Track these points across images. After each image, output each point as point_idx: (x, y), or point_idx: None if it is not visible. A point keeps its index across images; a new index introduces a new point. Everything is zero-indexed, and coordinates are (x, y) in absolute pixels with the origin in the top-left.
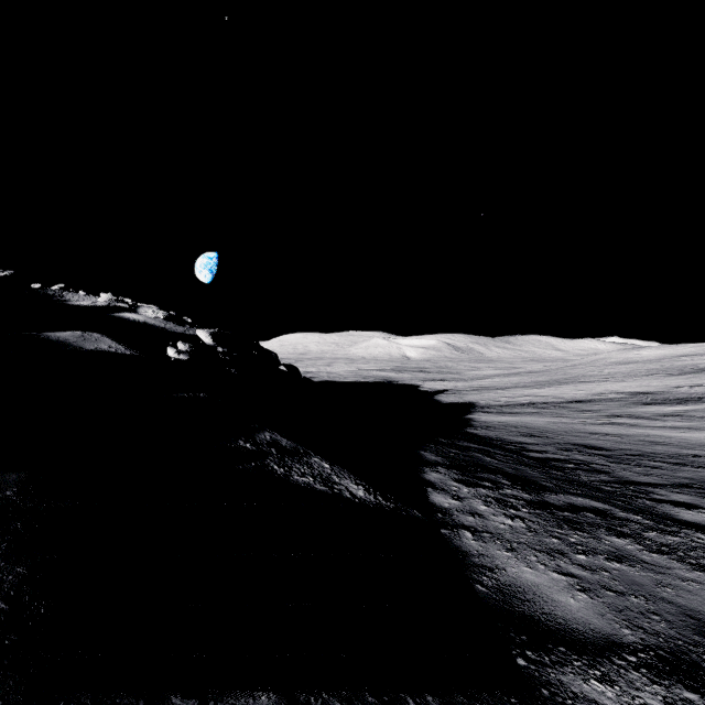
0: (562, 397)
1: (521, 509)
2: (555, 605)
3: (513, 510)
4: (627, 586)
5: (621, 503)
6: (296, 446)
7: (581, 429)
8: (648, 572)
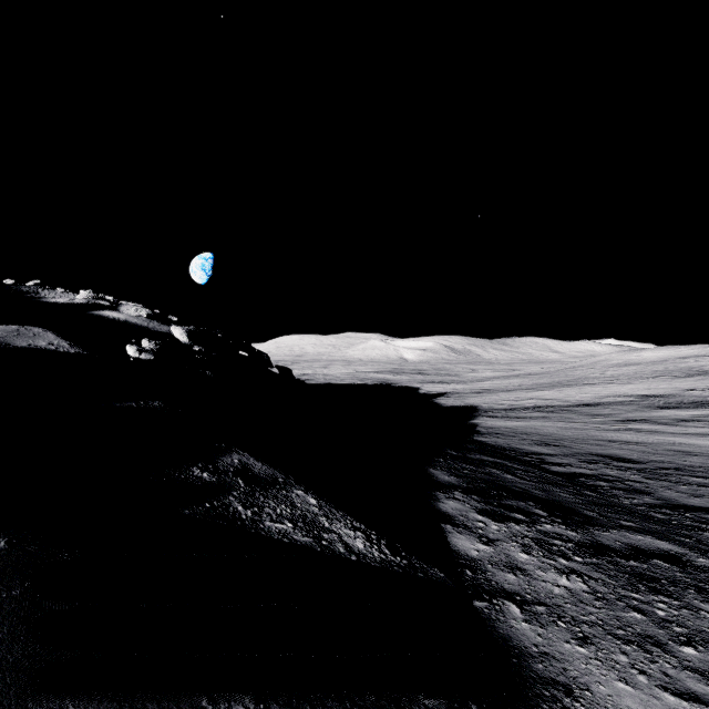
0: (568, 400)
1: (573, 557)
2: None
3: (564, 559)
4: None
5: (690, 541)
6: (274, 473)
7: (597, 436)
8: None
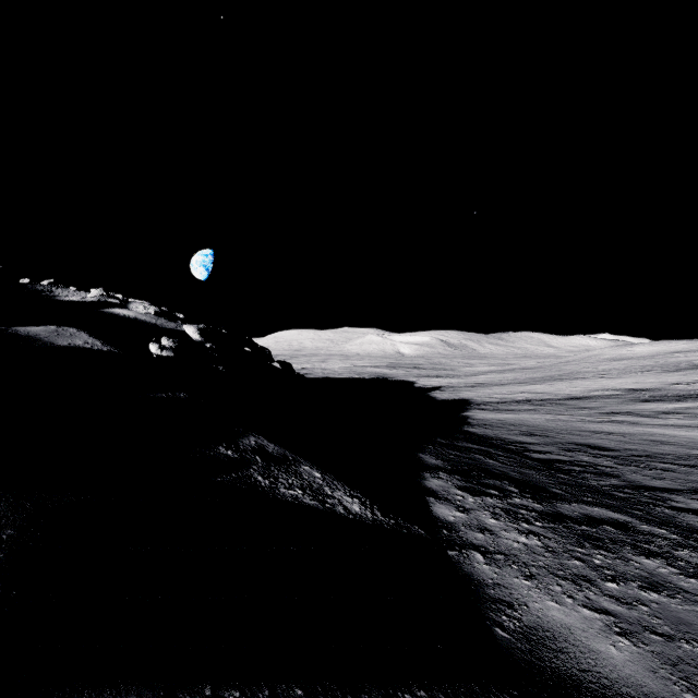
0: (558, 393)
1: (534, 522)
2: (595, 657)
3: (526, 524)
4: (673, 626)
5: (640, 513)
6: (284, 452)
7: (581, 427)
8: (692, 605)
